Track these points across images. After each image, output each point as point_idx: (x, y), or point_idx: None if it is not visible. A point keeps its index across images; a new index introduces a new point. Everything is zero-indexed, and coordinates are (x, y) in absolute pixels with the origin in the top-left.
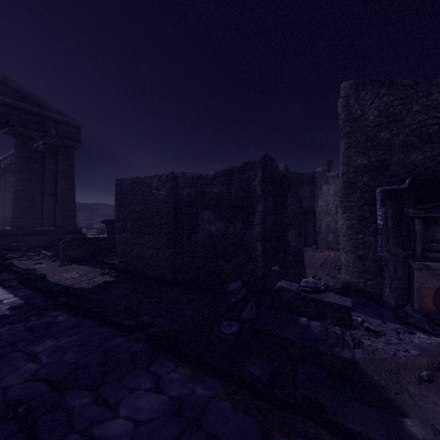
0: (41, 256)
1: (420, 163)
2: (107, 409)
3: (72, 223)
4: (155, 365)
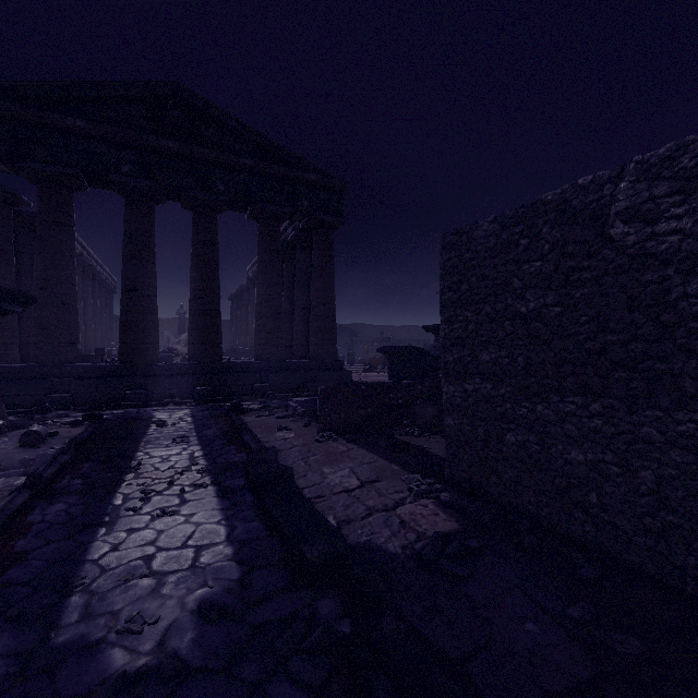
0: (288, 410)
1: None
2: None
3: (331, 352)
4: None
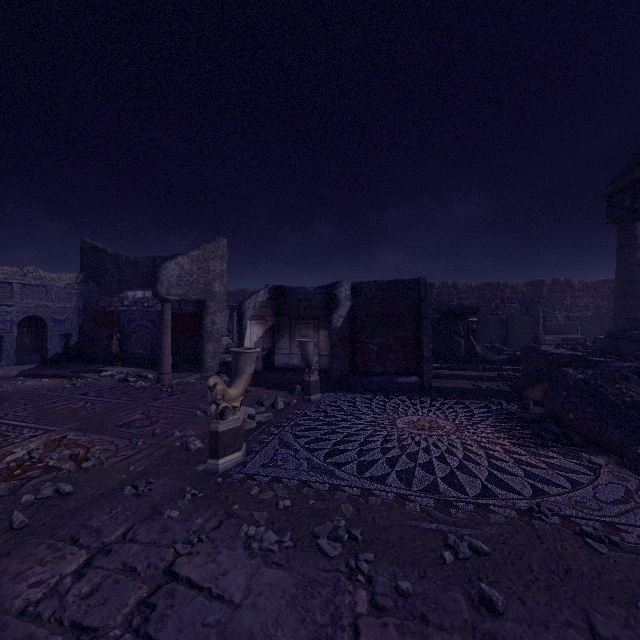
0: None
1: None
2: None
3: None
4: None
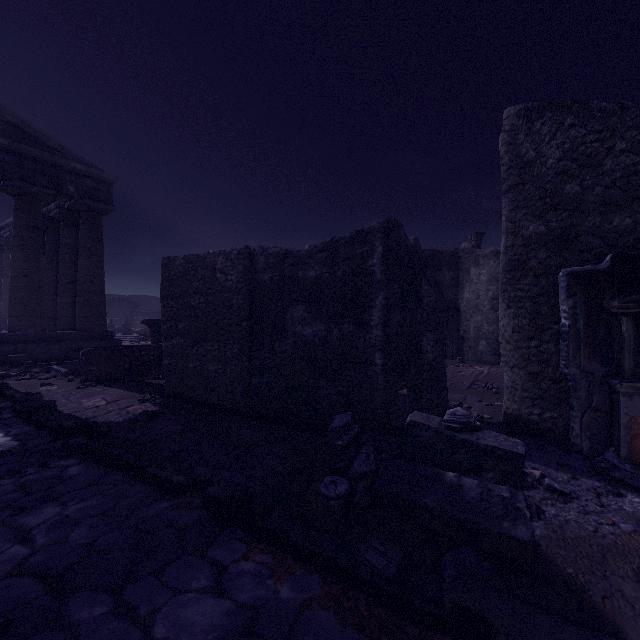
0: (51, 373)
1: (627, 230)
2: (135, 625)
3: (100, 324)
4: (216, 548)
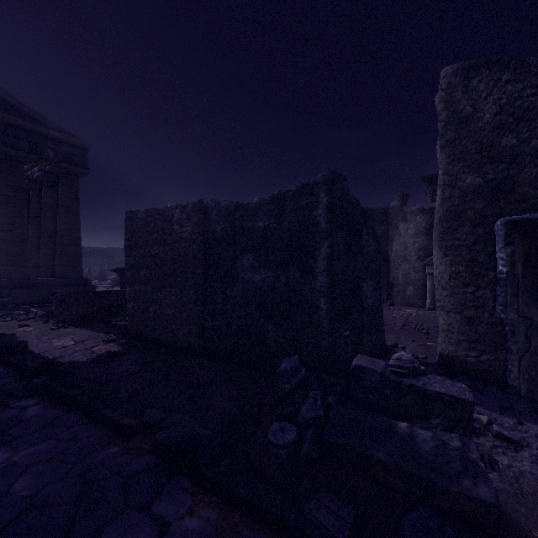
0: (30, 315)
1: None
2: None
3: (76, 272)
4: (161, 501)
